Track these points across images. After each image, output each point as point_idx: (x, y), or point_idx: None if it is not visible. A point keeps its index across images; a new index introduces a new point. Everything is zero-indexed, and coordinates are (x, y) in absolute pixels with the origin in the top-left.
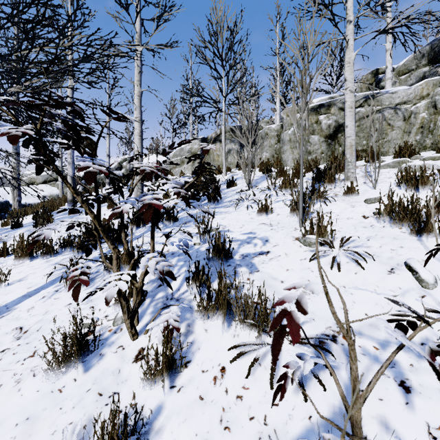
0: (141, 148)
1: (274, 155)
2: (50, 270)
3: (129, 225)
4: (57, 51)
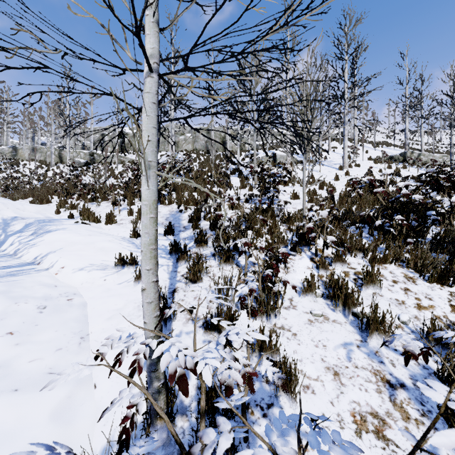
0: None
1: (45, 159)
2: None
3: None
4: None
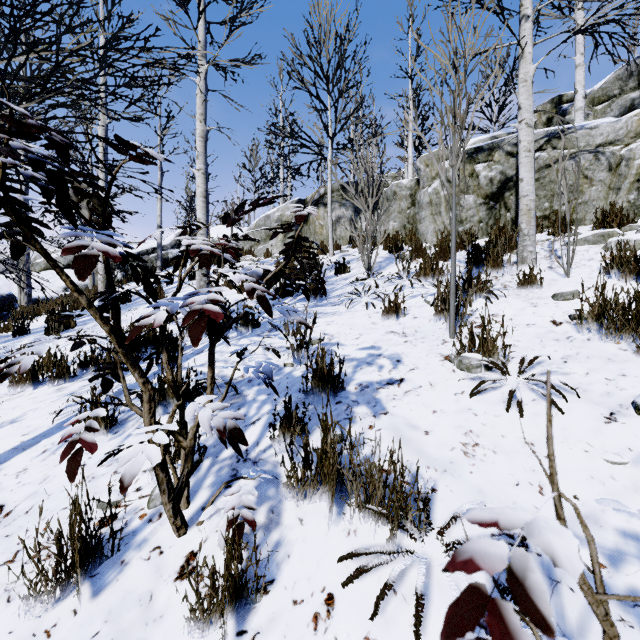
0: (207, 216)
1: (406, 225)
2: (60, 405)
3: (186, 332)
4: (58, 55)
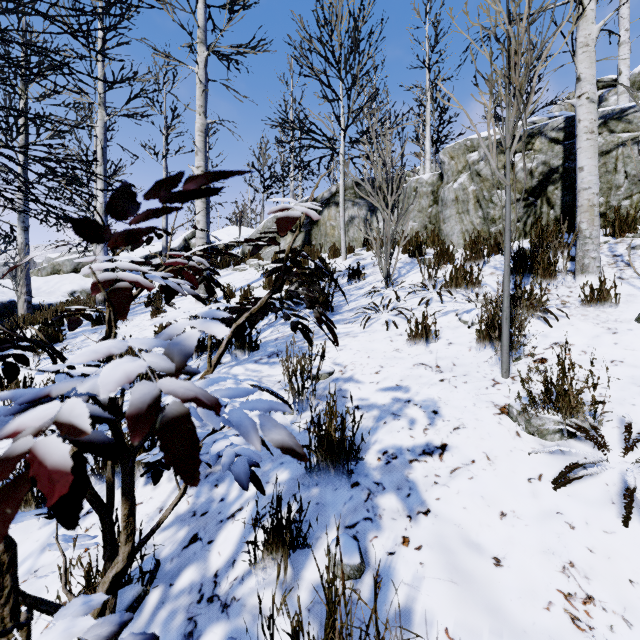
0: (207, 218)
1: (427, 226)
2: None
3: None
4: None
